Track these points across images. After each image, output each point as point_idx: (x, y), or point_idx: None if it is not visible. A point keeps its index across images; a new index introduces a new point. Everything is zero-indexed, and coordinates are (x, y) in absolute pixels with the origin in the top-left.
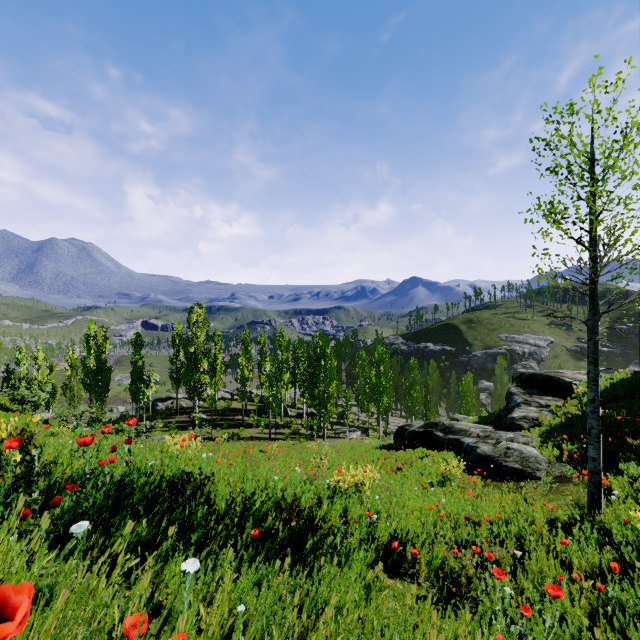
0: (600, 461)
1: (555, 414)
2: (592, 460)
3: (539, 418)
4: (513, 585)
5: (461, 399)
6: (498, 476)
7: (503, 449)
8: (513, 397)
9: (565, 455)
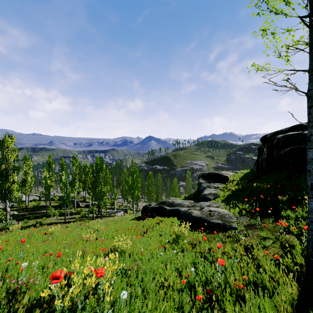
0: None
1: (223, 191)
2: None
3: (217, 193)
4: None
5: (173, 190)
6: (209, 229)
7: (207, 212)
8: (202, 184)
9: (244, 211)
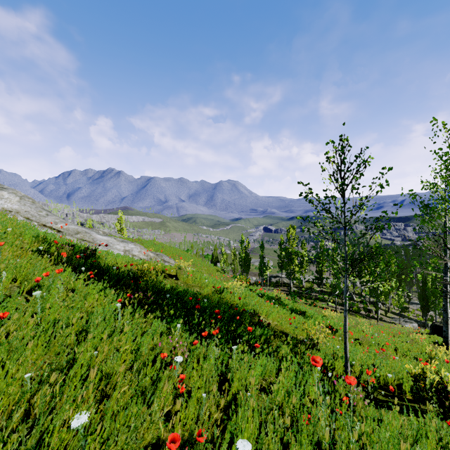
0: (447, 332)
1: None
2: (443, 331)
3: None
4: None
5: None
6: None
7: None
8: None
9: None
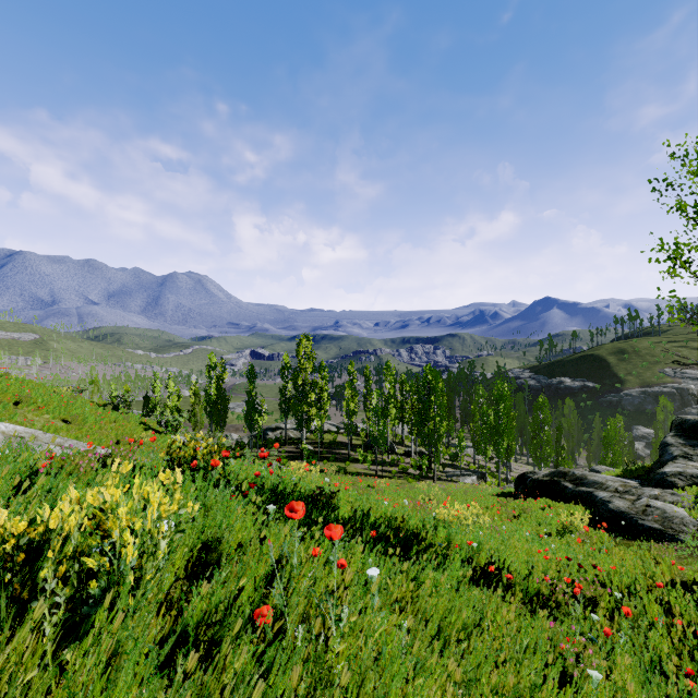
0: None
1: None
2: None
3: None
4: (612, 624)
5: (605, 447)
6: (632, 535)
7: (642, 506)
8: (668, 448)
9: None
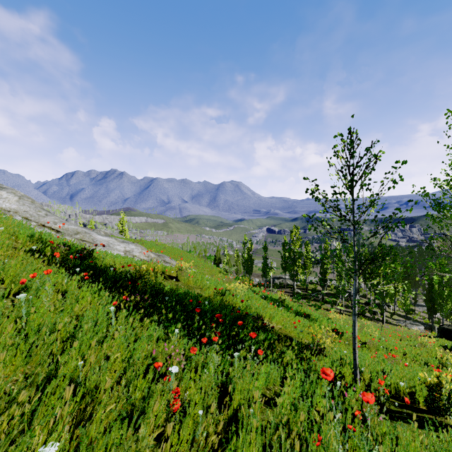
0: None
1: None
2: None
3: None
4: None
5: None
6: None
7: None
8: None
9: None
